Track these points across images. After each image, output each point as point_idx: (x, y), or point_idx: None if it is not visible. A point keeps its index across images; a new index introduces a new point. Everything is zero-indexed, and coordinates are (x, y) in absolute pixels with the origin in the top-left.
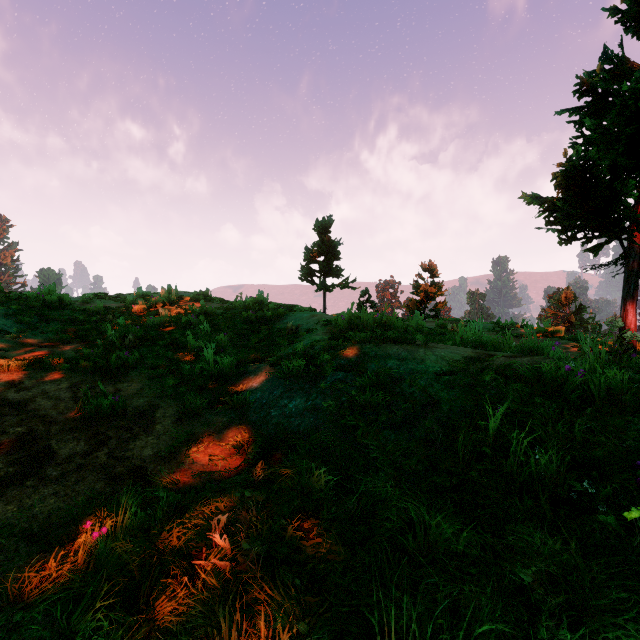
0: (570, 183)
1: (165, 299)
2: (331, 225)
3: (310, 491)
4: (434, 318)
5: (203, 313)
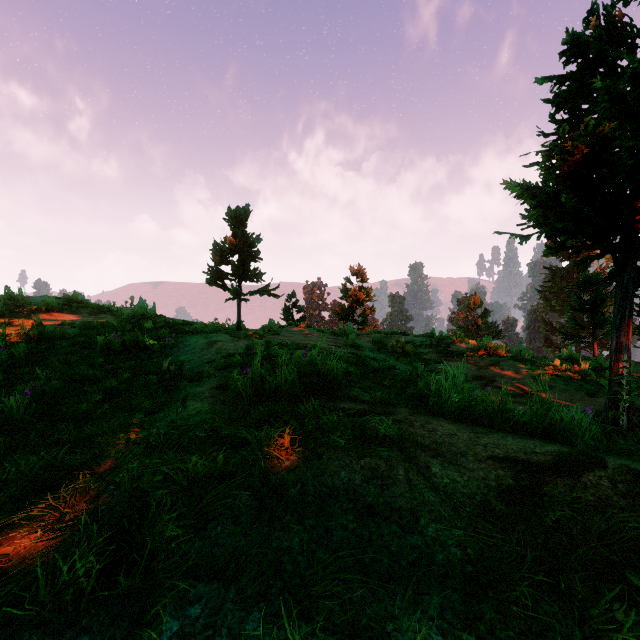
0: (573, 169)
1: None
2: (247, 216)
3: None
4: (363, 324)
5: (37, 336)
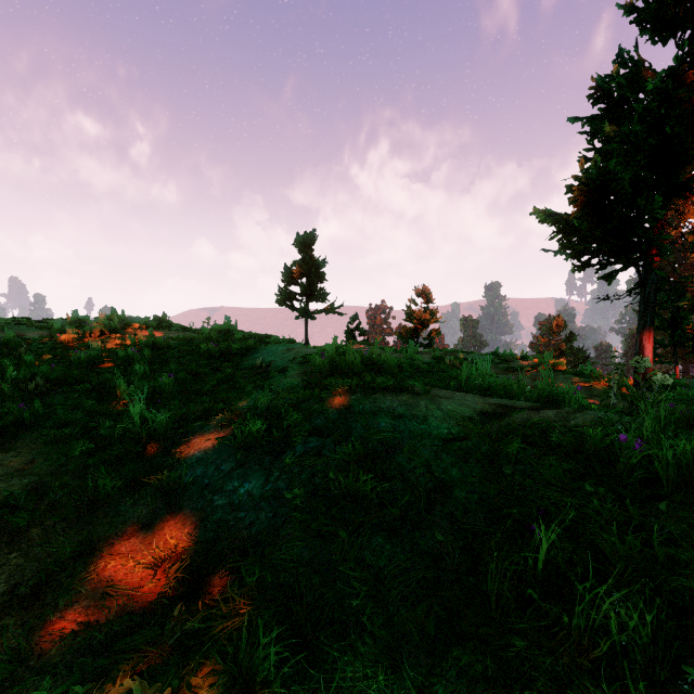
0: (587, 199)
1: (104, 326)
2: (314, 241)
3: (250, 674)
4: (428, 347)
5: (151, 345)
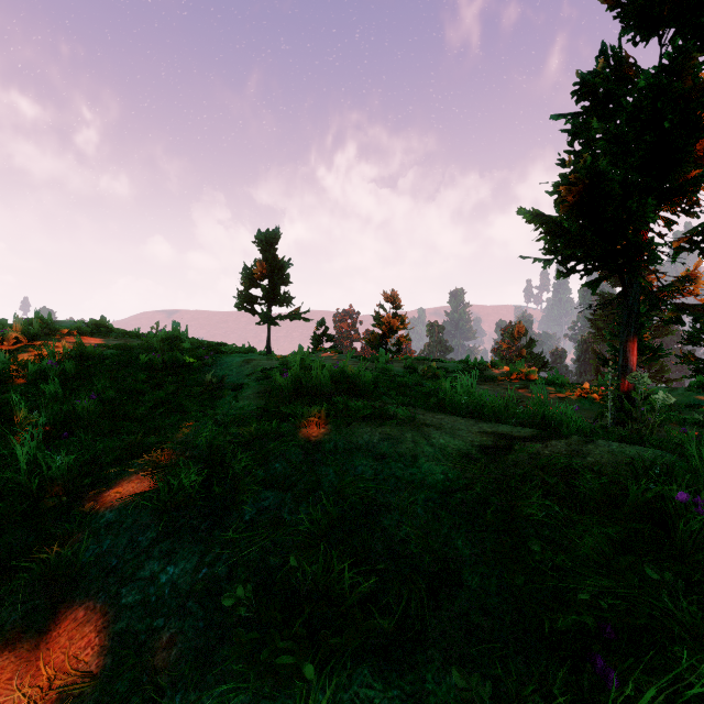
0: (576, 199)
1: (20, 332)
2: (278, 240)
3: None
4: (397, 353)
5: (79, 355)
